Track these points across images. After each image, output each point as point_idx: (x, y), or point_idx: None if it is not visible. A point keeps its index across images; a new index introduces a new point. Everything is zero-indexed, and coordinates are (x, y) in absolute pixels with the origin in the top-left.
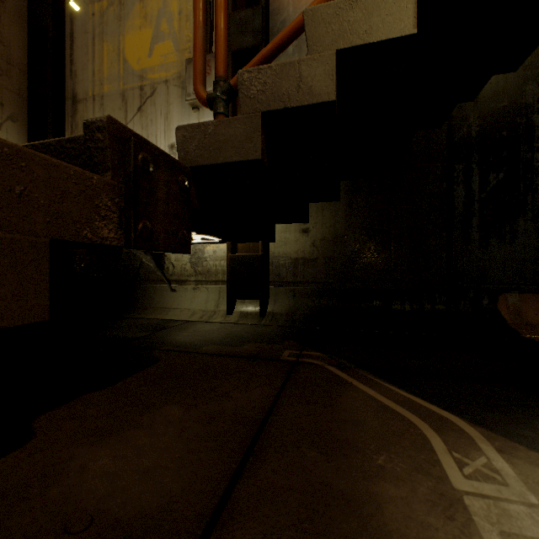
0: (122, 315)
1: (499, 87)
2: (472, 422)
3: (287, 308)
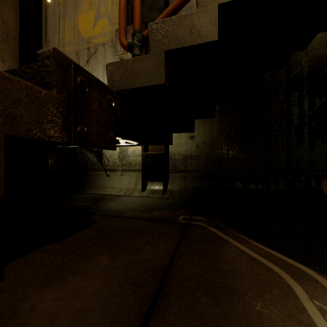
0: (76, 191)
1: (322, 40)
2: (322, 273)
3: (180, 187)
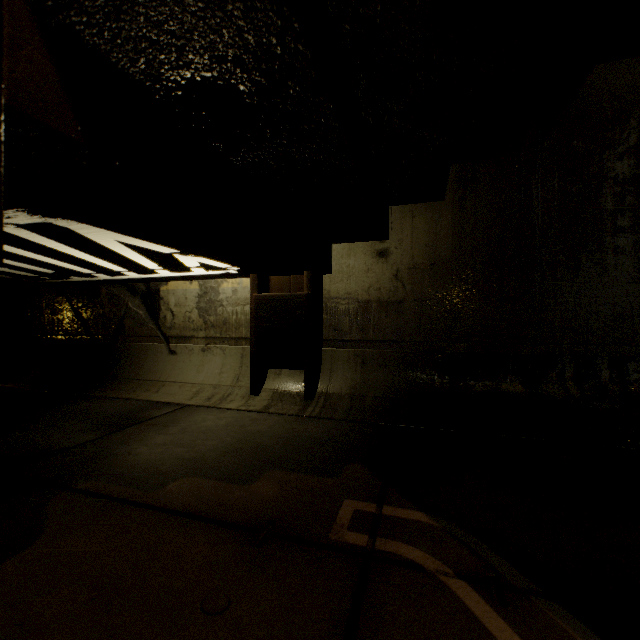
0: (90, 392)
1: None
2: None
3: (351, 385)
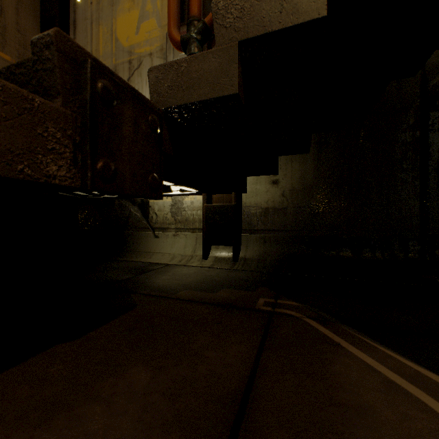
0: (113, 258)
1: None
2: None
3: (258, 254)
